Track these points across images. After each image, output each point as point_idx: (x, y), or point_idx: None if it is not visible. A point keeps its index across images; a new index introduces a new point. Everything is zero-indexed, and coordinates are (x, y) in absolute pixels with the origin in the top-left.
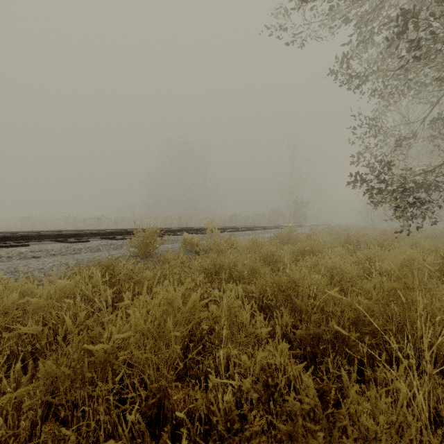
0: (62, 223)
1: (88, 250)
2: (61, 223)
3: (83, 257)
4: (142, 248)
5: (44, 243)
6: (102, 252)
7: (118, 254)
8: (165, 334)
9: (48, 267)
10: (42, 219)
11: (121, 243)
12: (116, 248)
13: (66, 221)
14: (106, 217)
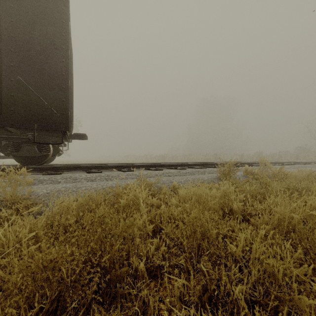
0: (144, 158)
1: (189, 174)
2: (143, 158)
3: (193, 177)
4: (226, 174)
5: (164, 169)
6: (197, 175)
7: (208, 177)
8: None
9: (183, 181)
10: (133, 156)
11: (203, 170)
12: (202, 173)
13: (146, 157)
14: (167, 155)
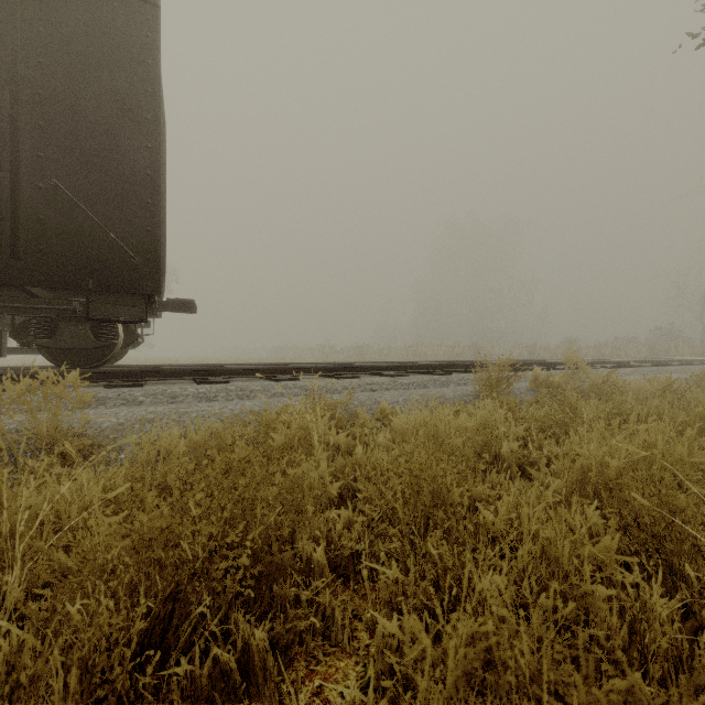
0: (317, 353)
1: (416, 386)
2: (316, 353)
3: (423, 393)
4: (492, 385)
5: (362, 376)
6: (433, 389)
7: (456, 392)
8: (670, 464)
9: (402, 401)
10: (294, 349)
11: (445, 379)
12: (443, 385)
13: (323, 352)
14: (368, 346)
